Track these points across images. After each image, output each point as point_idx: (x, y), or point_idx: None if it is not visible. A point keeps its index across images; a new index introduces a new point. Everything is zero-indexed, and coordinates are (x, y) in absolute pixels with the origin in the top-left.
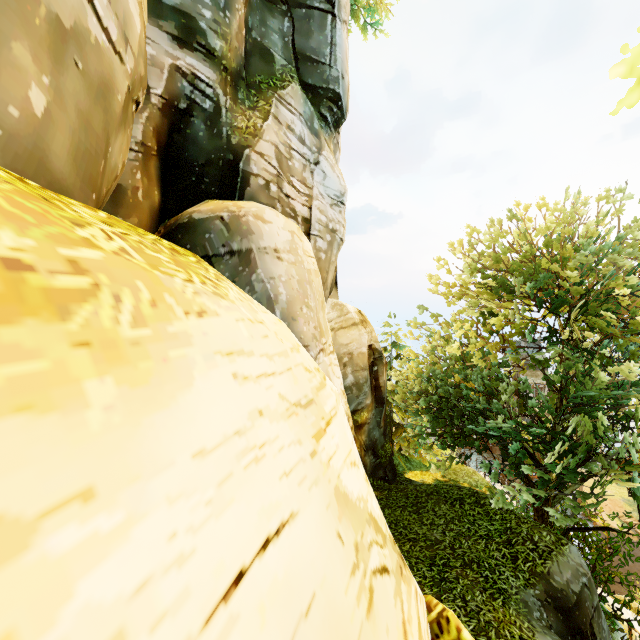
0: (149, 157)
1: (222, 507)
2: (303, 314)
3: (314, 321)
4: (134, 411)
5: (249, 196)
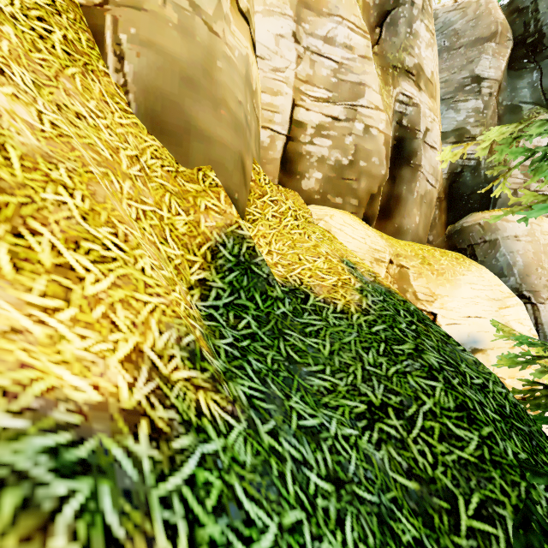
0: (440, 202)
1: (466, 307)
2: (536, 272)
3: (546, 276)
4: (452, 289)
5: (500, 203)
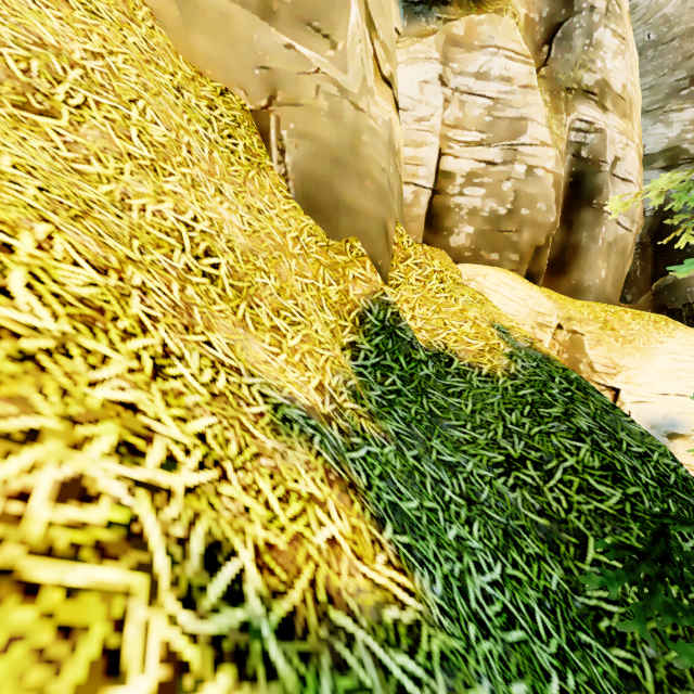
0: (644, 248)
1: (663, 382)
2: None
3: None
4: (643, 360)
5: None
